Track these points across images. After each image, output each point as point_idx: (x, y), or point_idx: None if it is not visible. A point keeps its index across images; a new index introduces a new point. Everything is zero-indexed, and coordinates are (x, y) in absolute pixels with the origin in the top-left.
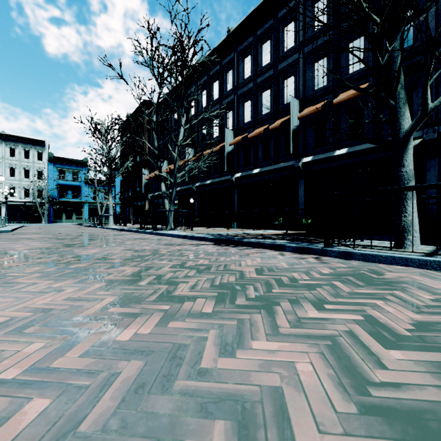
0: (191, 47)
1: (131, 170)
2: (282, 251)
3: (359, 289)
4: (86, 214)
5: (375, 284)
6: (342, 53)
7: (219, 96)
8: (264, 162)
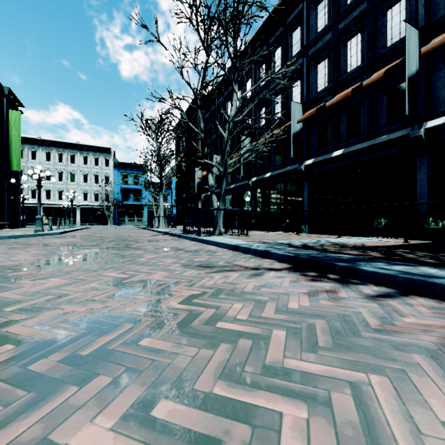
0: None
1: (185, 170)
2: None
3: None
4: (146, 216)
5: None
6: None
7: (282, 66)
8: (351, 140)
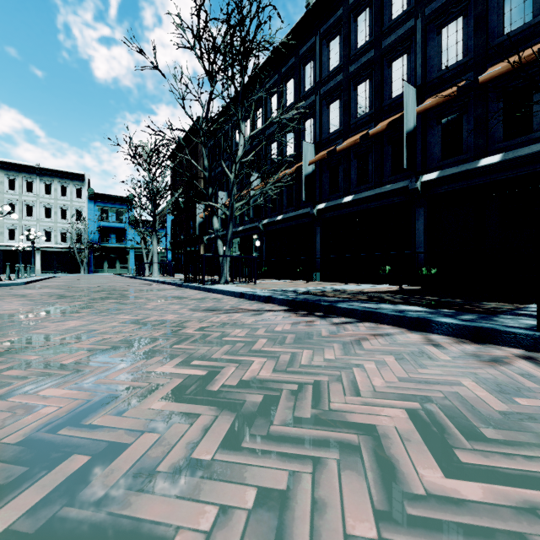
0: (253, 18)
1: (184, 207)
2: (425, 333)
3: None
4: (132, 262)
5: None
6: None
7: (294, 100)
8: (360, 186)
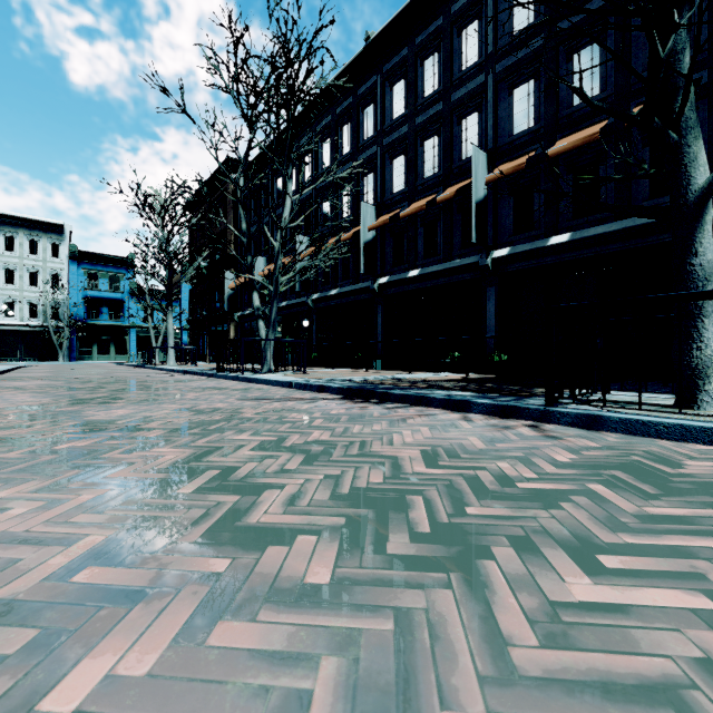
0: (303, 61)
1: (207, 273)
2: (465, 413)
3: (652, 504)
4: (132, 346)
5: (681, 492)
6: (585, 35)
7: (351, 149)
8: (428, 259)
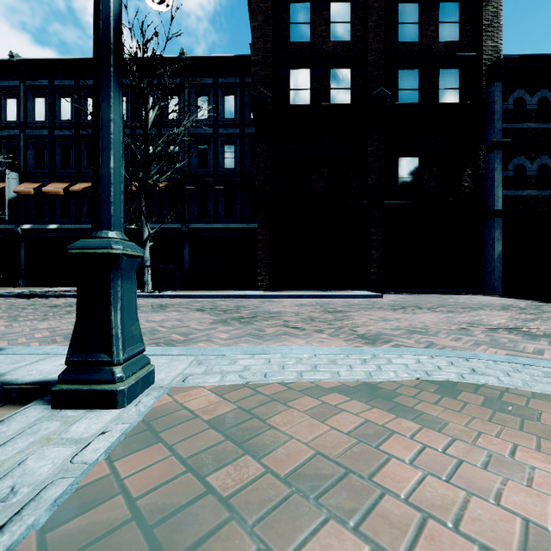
0: None
1: None
2: None
3: None
4: None
5: None
6: None
7: None
8: (64, 219)
